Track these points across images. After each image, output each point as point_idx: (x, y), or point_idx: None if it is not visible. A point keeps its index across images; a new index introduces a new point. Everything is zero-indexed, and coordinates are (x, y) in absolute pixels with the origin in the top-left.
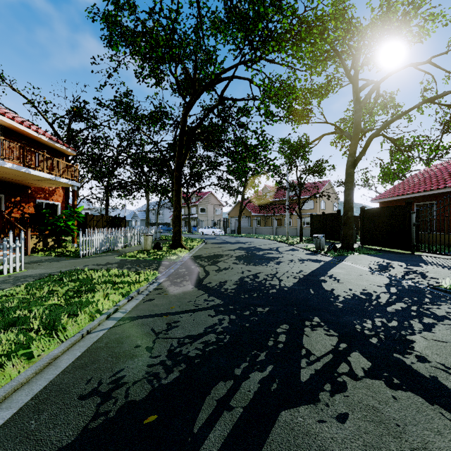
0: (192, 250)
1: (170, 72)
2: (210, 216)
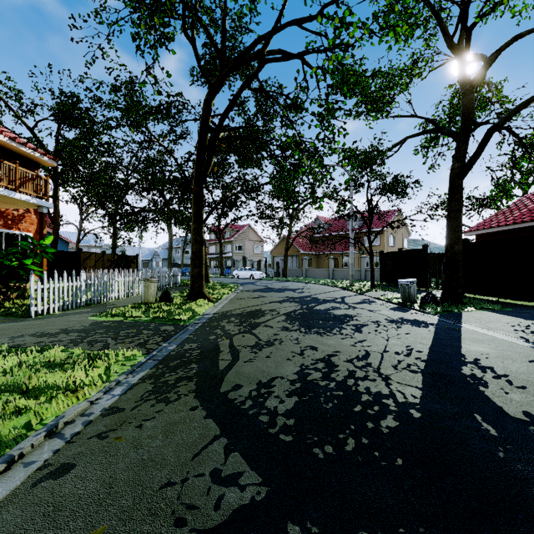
0: (218, 302)
1: (185, 34)
2: (248, 255)
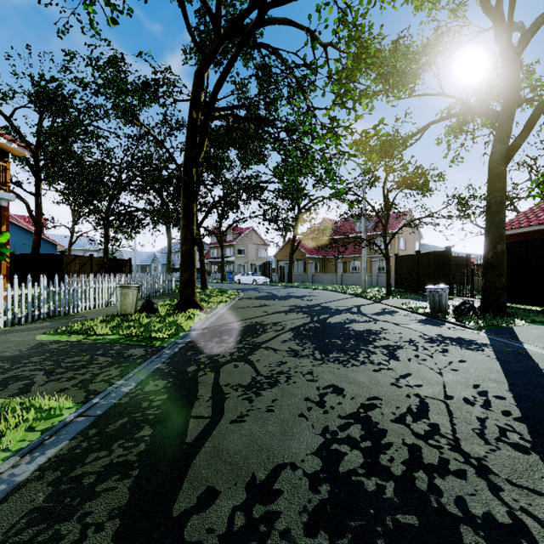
0: (212, 313)
1: None
2: (251, 259)
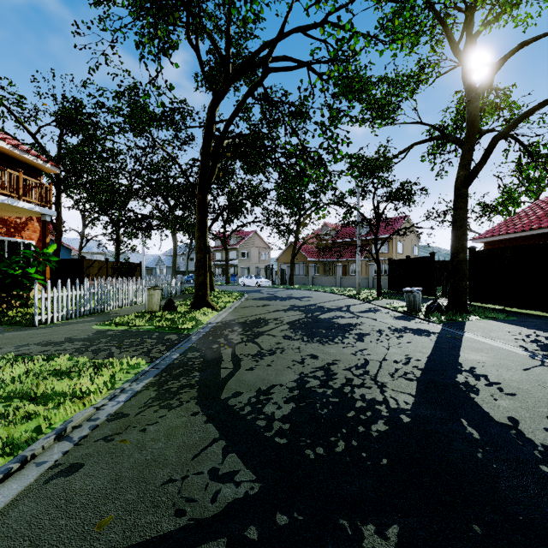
0: (222, 311)
1: (189, 41)
2: (254, 262)
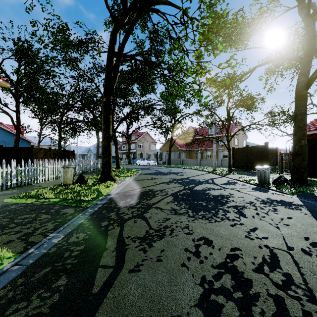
0: (121, 183)
1: None
2: (146, 151)
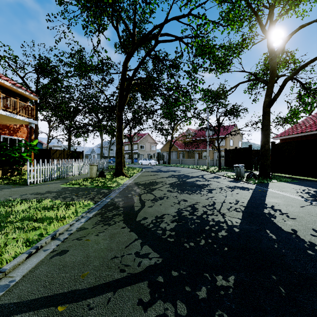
0: (131, 177)
1: (113, 25)
2: (147, 151)
